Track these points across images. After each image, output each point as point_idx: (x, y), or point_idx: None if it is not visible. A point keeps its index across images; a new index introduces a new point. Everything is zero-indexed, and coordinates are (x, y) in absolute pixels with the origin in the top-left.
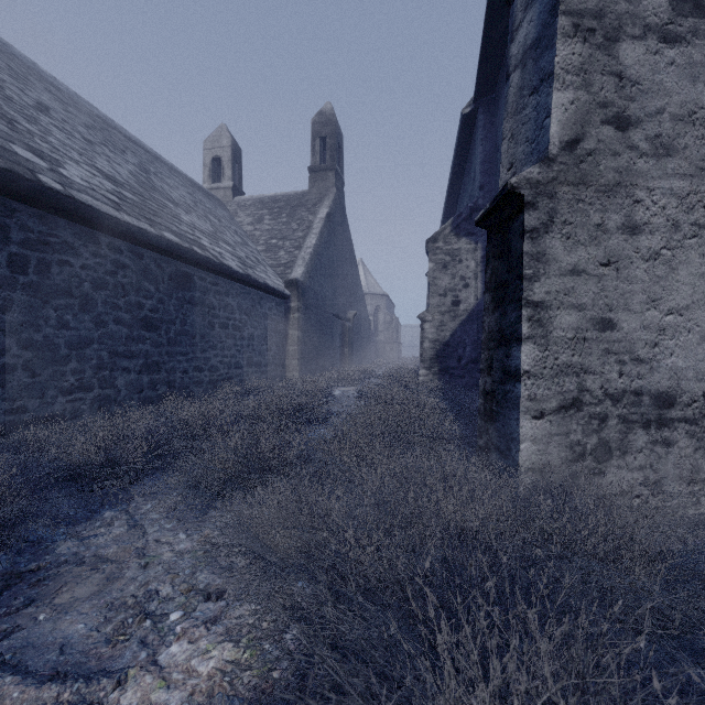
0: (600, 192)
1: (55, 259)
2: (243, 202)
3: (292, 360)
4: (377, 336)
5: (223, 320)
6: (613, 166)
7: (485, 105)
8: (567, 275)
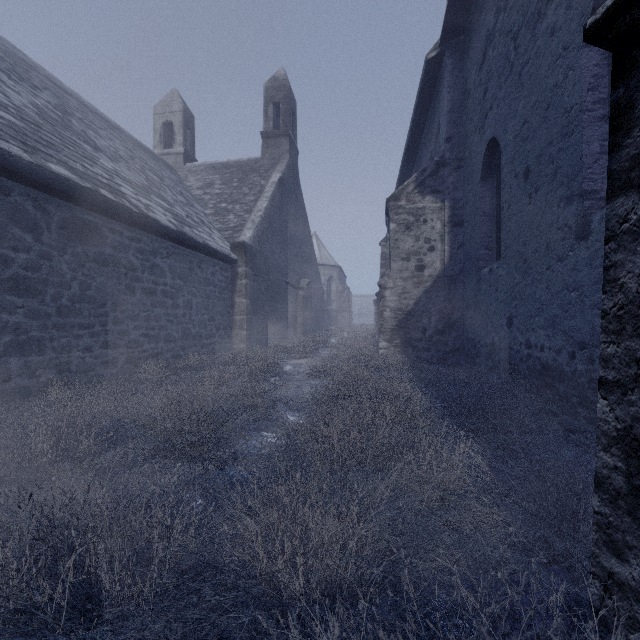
0: None
1: None
2: (195, 167)
3: (239, 331)
4: (330, 305)
5: (147, 284)
6: None
7: (452, 48)
8: None
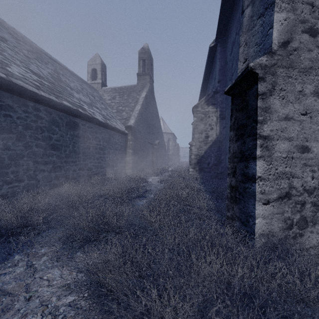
0: (301, 72)
1: (2, 113)
2: (106, 89)
3: (128, 164)
4: (168, 152)
5: (94, 145)
6: (308, 57)
7: (220, 42)
8: (283, 120)
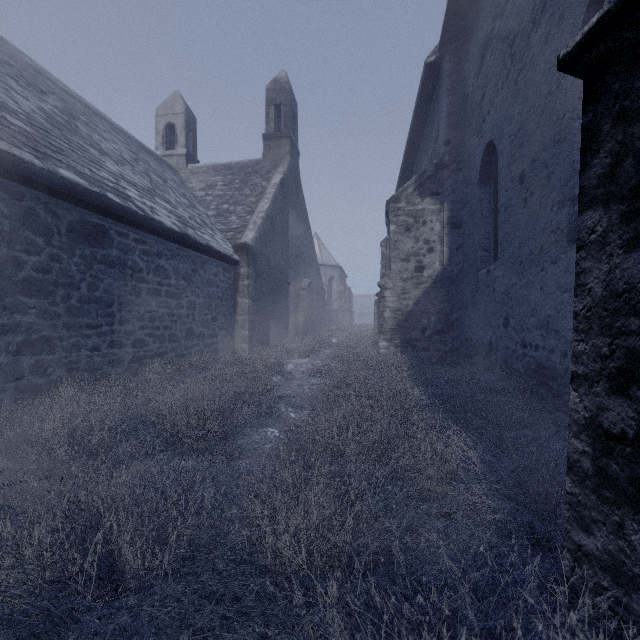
0: None
1: None
2: (197, 169)
3: (241, 331)
4: (330, 305)
5: (152, 285)
6: None
7: (451, 52)
8: None
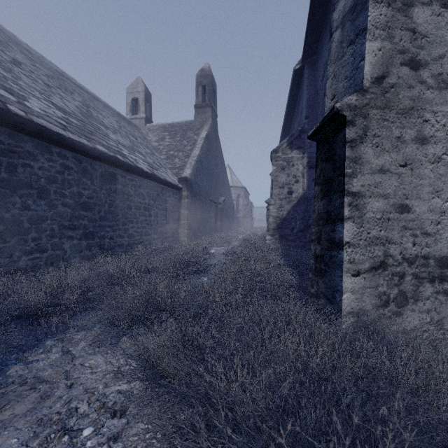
0: (400, 114)
1: (20, 162)
2: (152, 127)
3: (183, 230)
4: (238, 214)
5: (137, 203)
6: (408, 96)
7: (309, 63)
8: (376, 173)
